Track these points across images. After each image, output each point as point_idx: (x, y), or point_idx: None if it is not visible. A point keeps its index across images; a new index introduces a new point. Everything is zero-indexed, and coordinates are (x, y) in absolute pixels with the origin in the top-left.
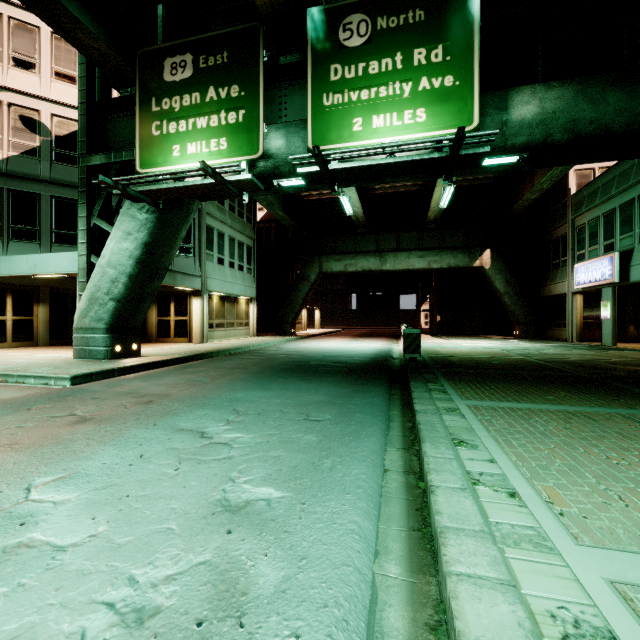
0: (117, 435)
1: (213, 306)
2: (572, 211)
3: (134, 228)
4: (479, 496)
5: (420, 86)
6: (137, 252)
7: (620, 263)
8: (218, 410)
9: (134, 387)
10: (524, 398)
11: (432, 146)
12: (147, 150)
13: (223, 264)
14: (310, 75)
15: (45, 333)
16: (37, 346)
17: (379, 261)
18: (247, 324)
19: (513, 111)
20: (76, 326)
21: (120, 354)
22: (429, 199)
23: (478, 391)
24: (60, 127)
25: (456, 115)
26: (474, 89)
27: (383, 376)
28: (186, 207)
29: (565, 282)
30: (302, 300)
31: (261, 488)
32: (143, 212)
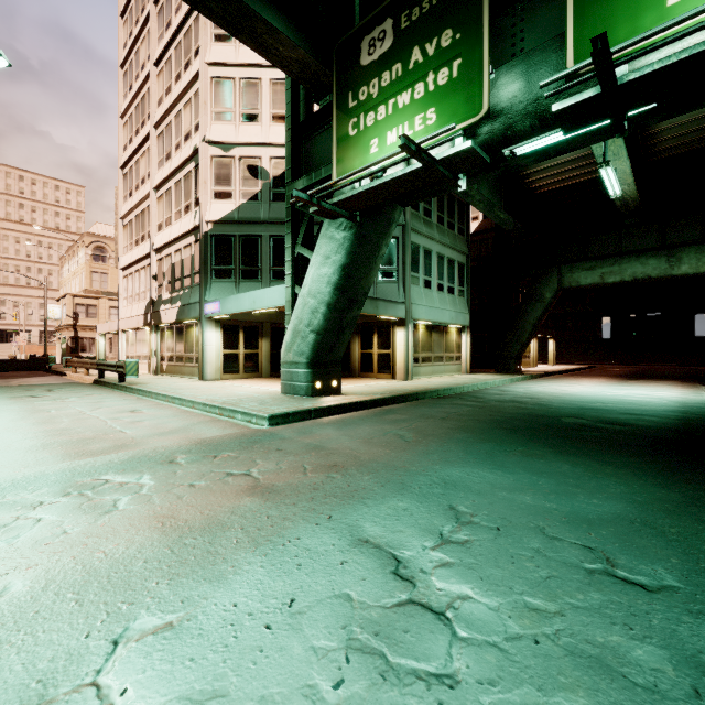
0: (277, 530)
1: (418, 337)
2: None
3: (332, 250)
4: None
5: None
6: (335, 277)
7: None
8: (424, 503)
9: (323, 437)
10: None
11: None
12: (344, 156)
13: (430, 287)
14: None
15: (267, 365)
16: (261, 377)
17: (665, 262)
18: (458, 358)
19: None
20: (282, 360)
21: (320, 391)
22: None
23: None
24: (276, 168)
25: None
26: None
27: None
28: (386, 217)
29: None
30: (532, 327)
31: None
32: (340, 230)
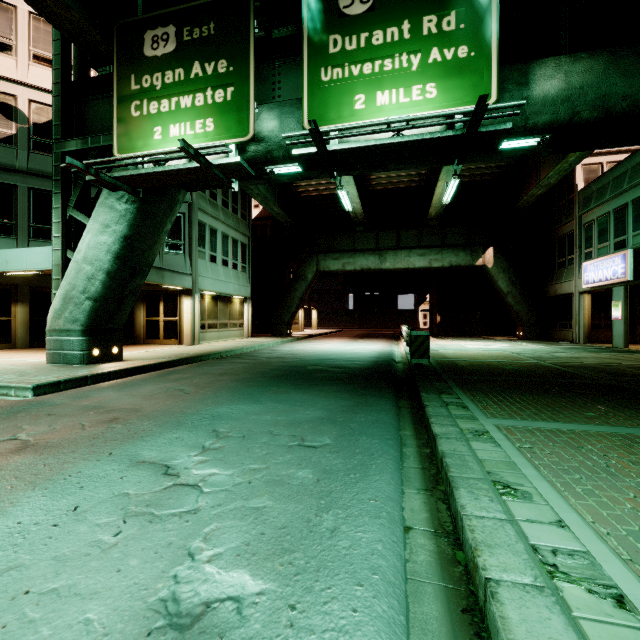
0: (56, 472)
1: (205, 306)
2: (579, 207)
3: (112, 220)
4: (569, 605)
5: (430, 58)
6: (116, 246)
7: (633, 261)
8: (194, 431)
9: (103, 399)
10: (560, 415)
11: (447, 121)
12: (126, 133)
13: (216, 262)
14: (306, 47)
15: (24, 335)
16: (15, 348)
17: (378, 259)
18: (241, 325)
19: (535, 86)
20: (49, 328)
21: (98, 358)
22: (430, 196)
23: (503, 405)
24: (39, 114)
25: (471, 90)
26: (492, 60)
27: (388, 384)
28: (171, 197)
29: (572, 281)
30: (299, 300)
31: (231, 573)
32: (122, 202)
